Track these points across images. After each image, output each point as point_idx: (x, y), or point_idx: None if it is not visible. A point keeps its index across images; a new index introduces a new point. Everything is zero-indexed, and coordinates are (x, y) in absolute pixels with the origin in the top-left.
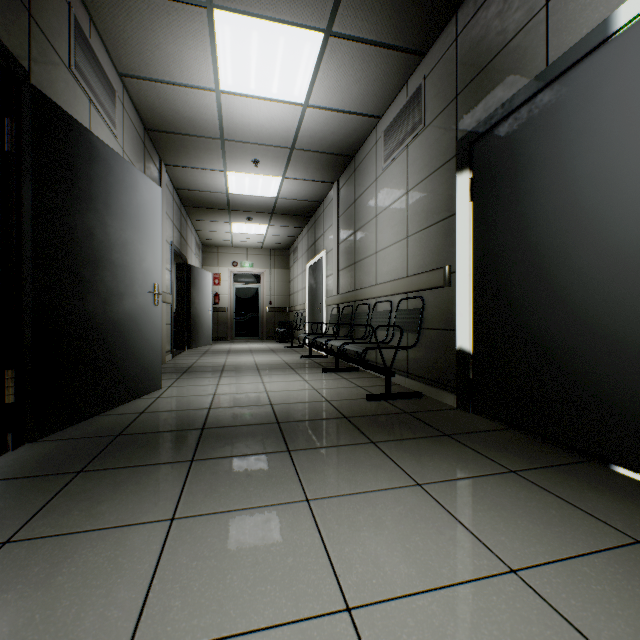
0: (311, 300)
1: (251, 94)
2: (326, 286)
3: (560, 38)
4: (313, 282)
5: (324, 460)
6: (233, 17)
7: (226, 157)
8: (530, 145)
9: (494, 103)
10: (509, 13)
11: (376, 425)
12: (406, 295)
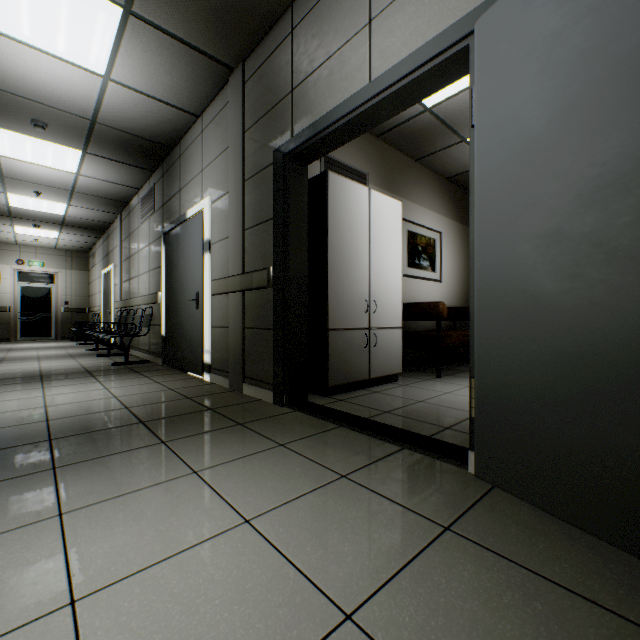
0: (105, 303)
1: (29, 161)
2: (115, 293)
3: (182, 208)
4: (106, 288)
5: (61, 381)
6: (11, 133)
7: (6, 185)
8: (176, 246)
9: (171, 220)
10: (174, 183)
11: (104, 372)
12: (150, 305)
